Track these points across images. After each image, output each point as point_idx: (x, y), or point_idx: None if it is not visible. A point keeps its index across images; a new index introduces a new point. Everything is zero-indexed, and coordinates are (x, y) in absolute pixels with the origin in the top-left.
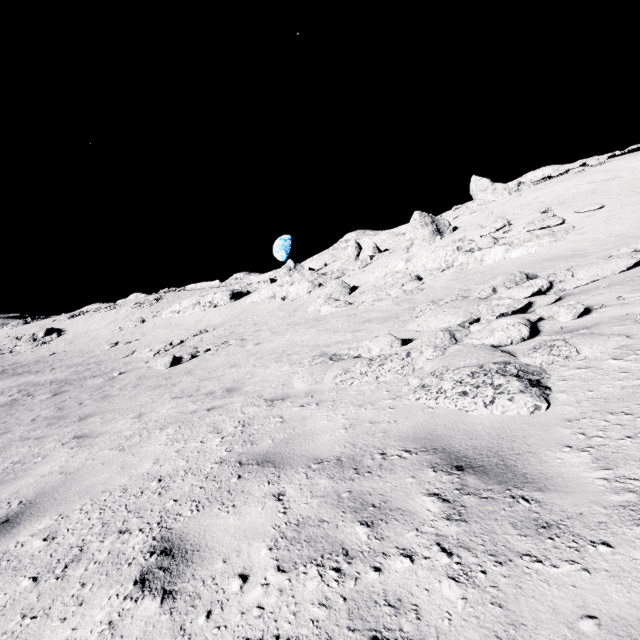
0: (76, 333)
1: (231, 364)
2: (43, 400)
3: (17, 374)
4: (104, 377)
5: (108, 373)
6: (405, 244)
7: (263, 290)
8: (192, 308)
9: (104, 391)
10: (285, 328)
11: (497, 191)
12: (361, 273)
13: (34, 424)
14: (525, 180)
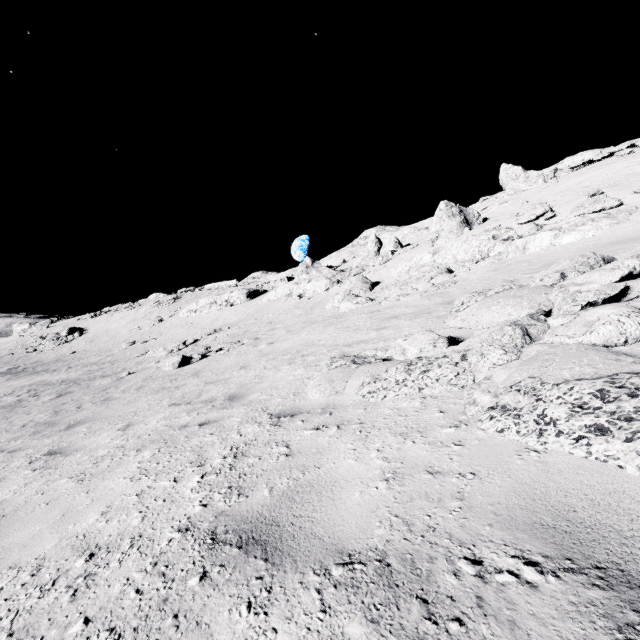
0: (97, 332)
1: (240, 365)
2: (45, 402)
3: (35, 373)
4: (113, 377)
5: (118, 373)
6: (430, 237)
7: (279, 288)
8: (209, 307)
9: (107, 393)
10: (301, 326)
11: (530, 179)
12: (382, 268)
13: (21, 431)
14: (562, 166)
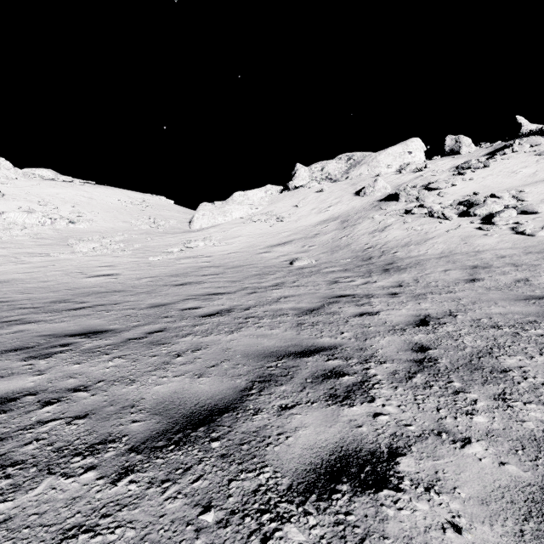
0: None
1: None
2: None
3: None
4: None
5: None
6: None
7: None
8: None
9: None
10: None
11: (18, 174)
12: None
13: None
14: (36, 173)
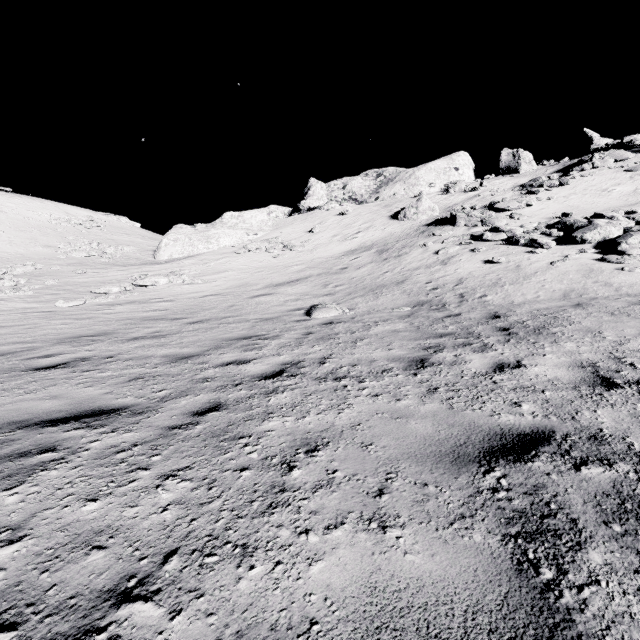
0: None
1: None
2: None
3: None
4: None
5: None
6: None
7: None
8: None
9: None
10: None
11: None
12: None
13: None
14: None
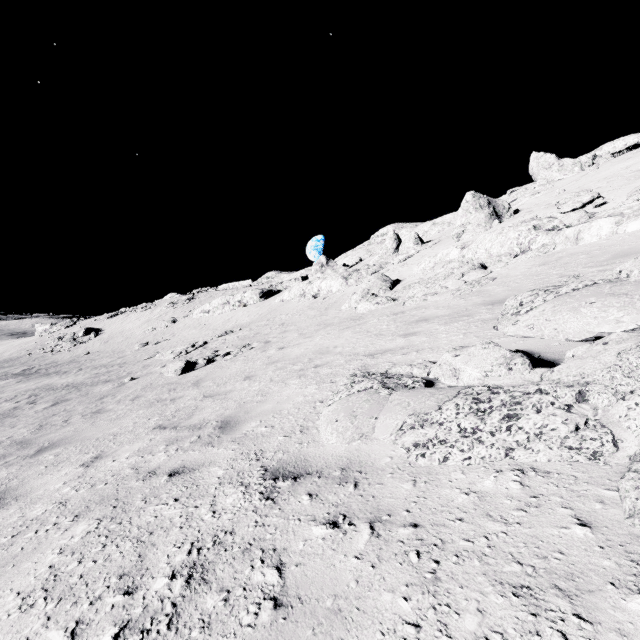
0: (112, 333)
1: (245, 375)
2: (38, 411)
3: (46, 374)
4: (115, 383)
5: (122, 378)
6: (455, 231)
7: (293, 288)
8: (222, 307)
9: (102, 403)
10: (315, 329)
11: (565, 167)
12: (402, 266)
13: None
14: (601, 153)
